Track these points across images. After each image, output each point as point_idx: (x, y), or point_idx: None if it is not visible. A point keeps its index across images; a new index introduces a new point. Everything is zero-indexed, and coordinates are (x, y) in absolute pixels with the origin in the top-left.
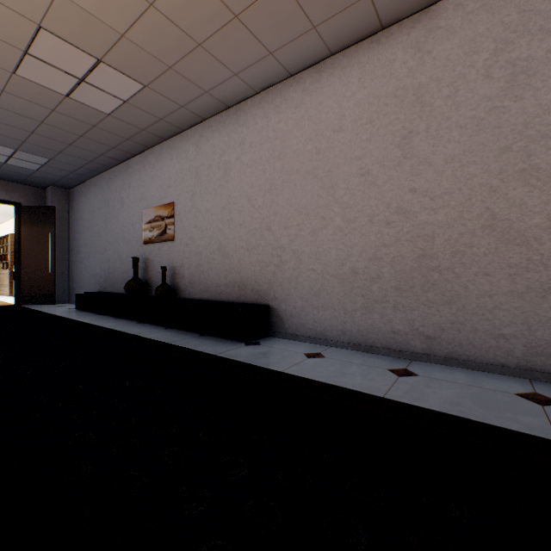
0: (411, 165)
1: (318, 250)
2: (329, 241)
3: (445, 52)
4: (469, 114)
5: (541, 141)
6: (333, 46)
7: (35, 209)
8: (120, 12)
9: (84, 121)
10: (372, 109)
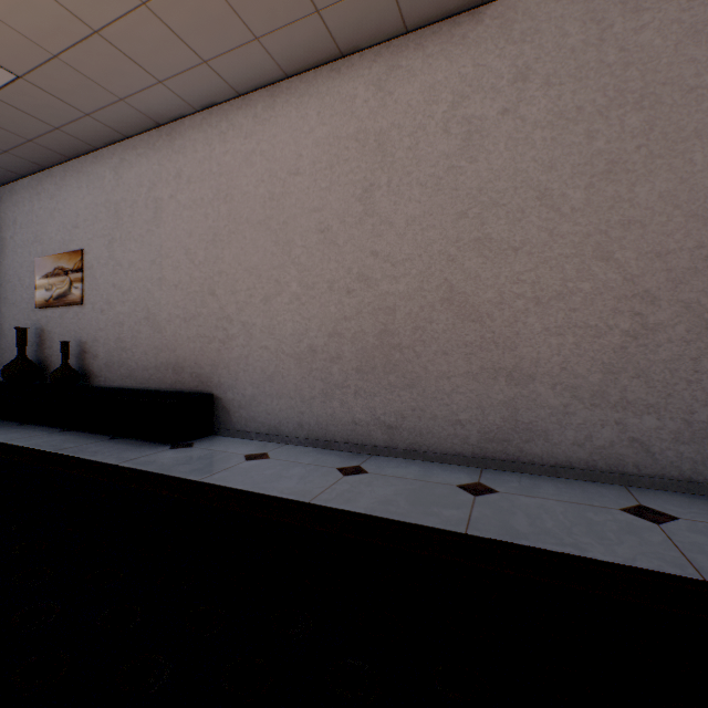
0: (373, 224)
1: (272, 322)
2: (285, 311)
3: (407, 96)
4: (429, 171)
5: (493, 209)
6: (287, 66)
7: None
8: None
9: None
10: (332, 152)
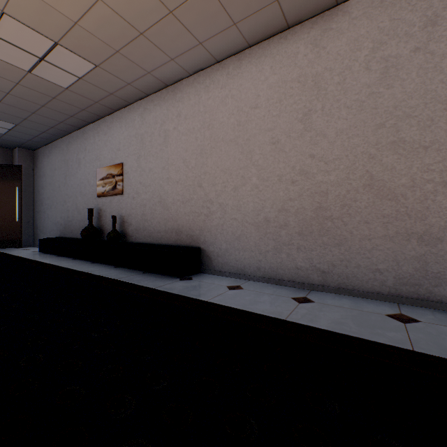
0: (311, 136)
1: (239, 203)
2: (247, 196)
3: (336, 48)
4: (354, 97)
5: (406, 120)
6: (250, 39)
7: (4, 167)
8: (73, 3)
9: (45, 94)
10: (281, 91)
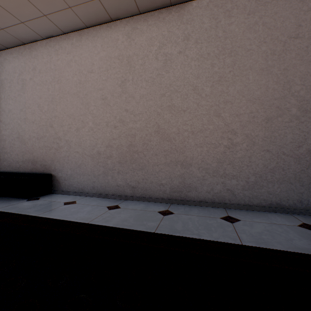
0: (126, 97)
1: (80, 140)
2: (86, 135)
3: (140, 41)
4: (150, 75)
5: (175, 93)
6: (86, 22)
7: None
8: None
9: None
10: (108, 63)
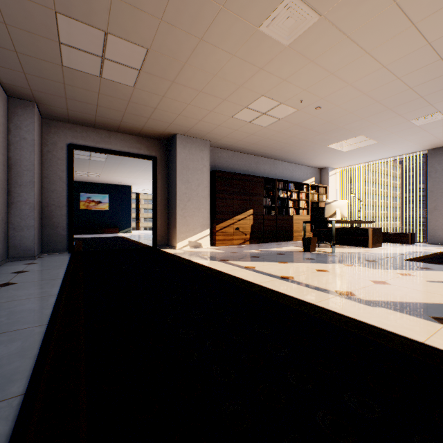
0: None
1: None
2: None
3: None
4: None
5: None
6: None
7: None
8: None
9: None
10: None
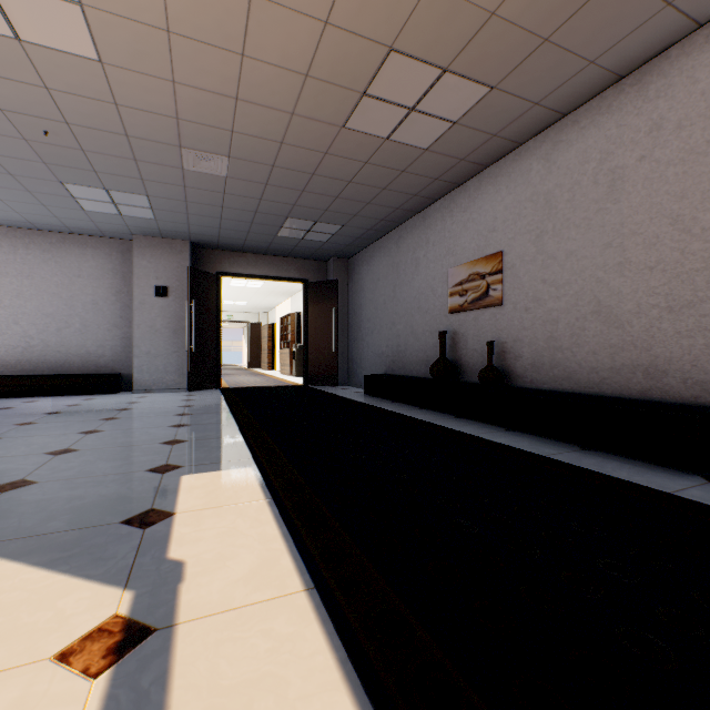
0: None
1: None
2: None
3: None
4: None
5: None
6: None
7: (320, 285)
8: None
9: (394, 168)
10: None
